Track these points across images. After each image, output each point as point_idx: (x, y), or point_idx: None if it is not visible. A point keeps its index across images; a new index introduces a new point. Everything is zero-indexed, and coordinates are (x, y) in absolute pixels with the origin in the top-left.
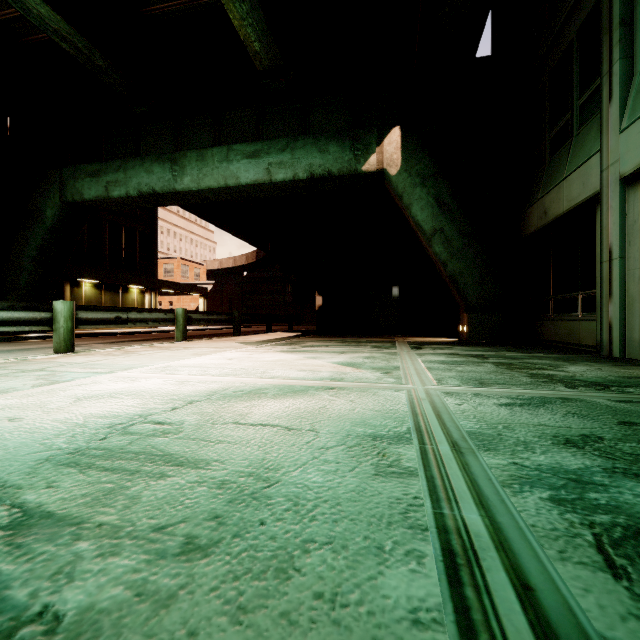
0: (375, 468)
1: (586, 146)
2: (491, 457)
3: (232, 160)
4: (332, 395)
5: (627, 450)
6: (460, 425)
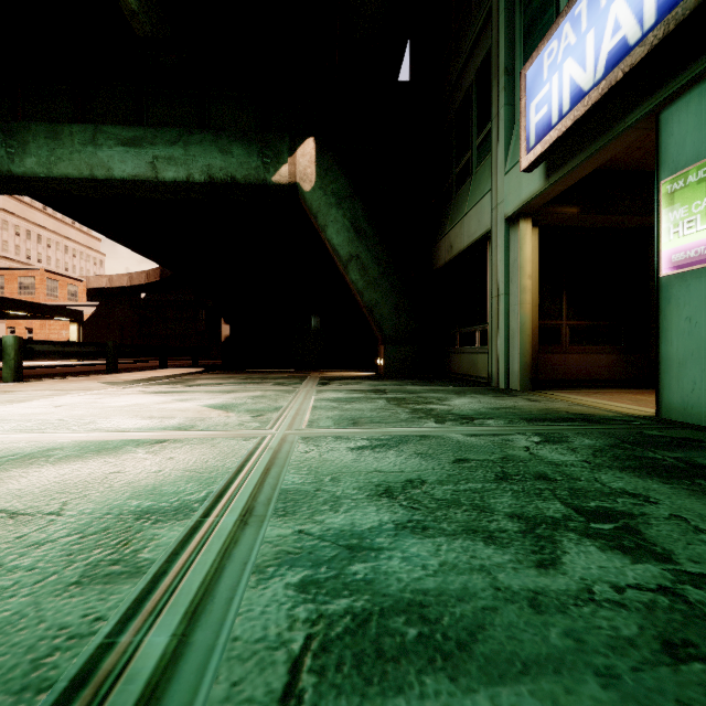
0: (87, 570)
1: (481, 185)
2: (278, 526)
3: (101, 145)
4: (152, 451)
5: (439, 495)
6: (282, 481)
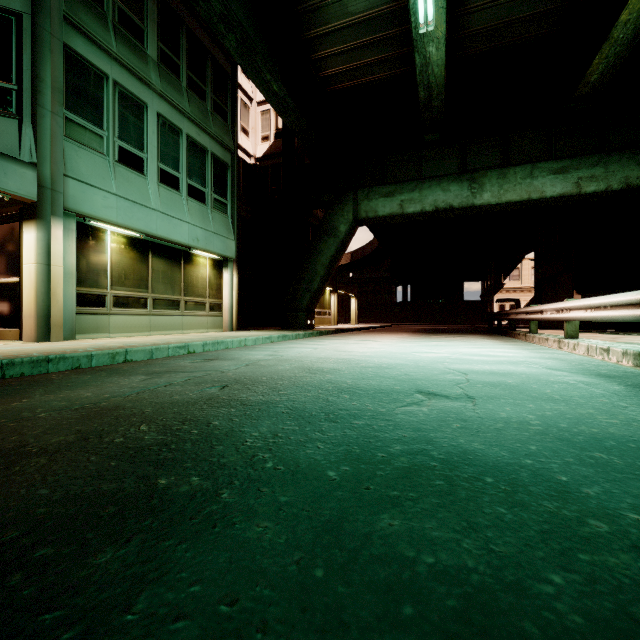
0: None
1: None
2: None
3: (537, 176)
4: None
5: None
6: None
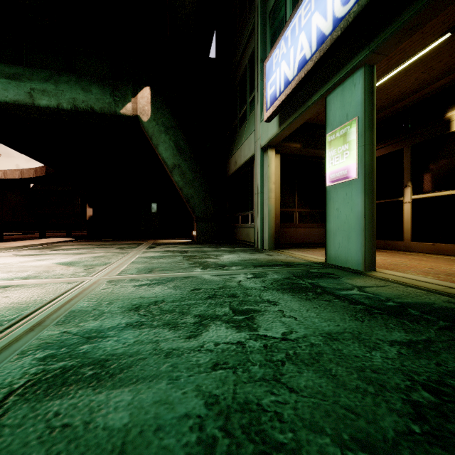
0: None
1: (251, 126)
2: (53, 330)
3: None
4: None
5: (166, 308)
6: (75, 306)
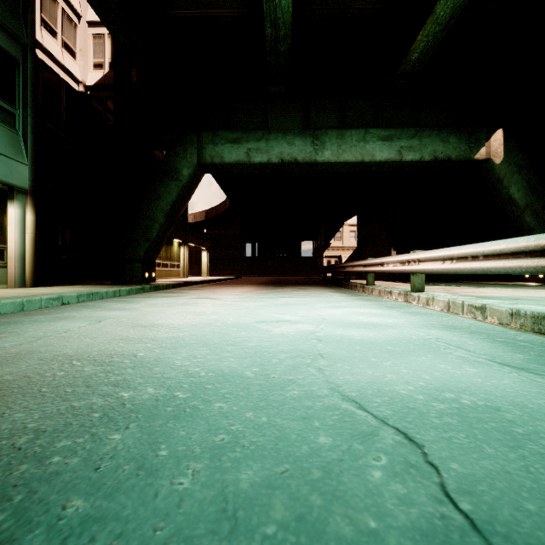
0: None
1: None
2: None
3: (369, 141)
4: None
5: None
6: None
